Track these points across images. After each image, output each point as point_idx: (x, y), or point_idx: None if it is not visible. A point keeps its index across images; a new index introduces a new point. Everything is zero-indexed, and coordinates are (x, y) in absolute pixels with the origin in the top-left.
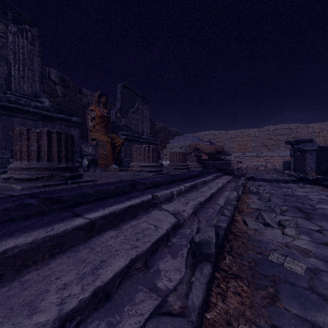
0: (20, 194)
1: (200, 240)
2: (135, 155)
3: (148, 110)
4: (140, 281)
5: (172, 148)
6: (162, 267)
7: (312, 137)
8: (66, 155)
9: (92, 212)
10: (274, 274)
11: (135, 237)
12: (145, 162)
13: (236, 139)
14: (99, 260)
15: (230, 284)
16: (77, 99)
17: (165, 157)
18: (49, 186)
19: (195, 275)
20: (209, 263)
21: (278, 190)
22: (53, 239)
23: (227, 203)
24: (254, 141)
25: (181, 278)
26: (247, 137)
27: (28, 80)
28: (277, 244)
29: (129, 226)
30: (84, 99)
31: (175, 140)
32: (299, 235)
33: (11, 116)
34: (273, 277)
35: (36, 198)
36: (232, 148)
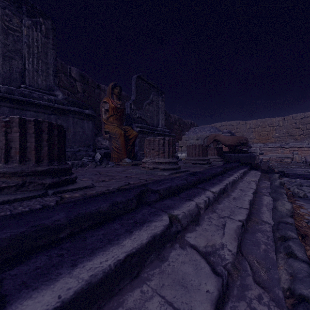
0: None
1: None
2: (147, 149)
3: (163, 102)
4: None
5: (188, 140)
6: None
7: None
8: (50, 152)
9: (38, 290)
10: None
11: None
12: (160, 157)
13: (255, 129)
14: None
15: None
16: (96, 95)
17: (181, 149)
18: (15, 201)
19: None
20: None
21: None
22: None
23: (279, 220)
24: (277, 130)
25: None
26: (269, 126)
27: (42, 73)
28: None
29: None
30: (102, 94)
31: (191, 131)
32: None
33: (23, 109)
34: None
35: None
36: (251, 139)
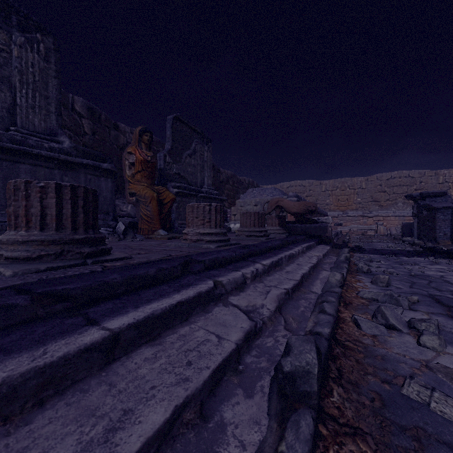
0: (4, 286)
1: (293, 369)
2: (190, 218)
3: (210, 153)
4: (190, 449)
5: (244, 206)
6: (229, 416)
7: (444, 188)
8: (85, 220)
9: (117, 317)
10: (417, 424)
11: (185, 358)
12: (205, 227)
13: (333, 192)
14: (121, 410)
15: (346, 448)
16: (112, 138)
17: (234, 218)
18: (58, 269)
19: (286, 438)
20: (308, 409)
21: (399, 267)
22: (43, 372)
23: (327, 290)
24: (359, 194)
25: (261, 440)
26: (350, 189)
27: (40, 111)
28: (411, 363)
29: (177, 337)
30: (121, 137)
31: (247, 194)
32: (444, 347)
33: (15, 162)
34: (416, 430)
35: (27, 293)
36: (328, 205)
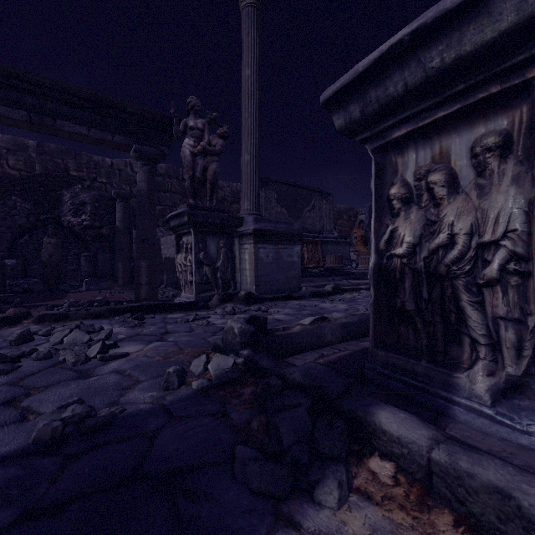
0: None
1: None
2: None
3: None
4: None
5: None
6: None
7: None
8: None
9: None
10: None
11: None
12: None
13: None
14: None
15: None
16: None
17: None
18: None
19: None
20: None
21: None
22: None
23: None
24: None
25: None
26: None
27: (329, 224)
28: None
29: None
30: None
31: None
32: None
33: (327, 244)
34: None
35: None
36: None
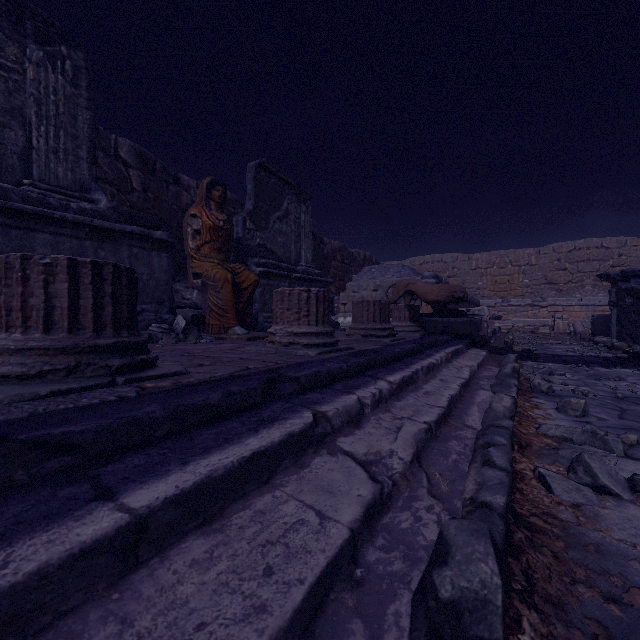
0: None
1: (457, 596)
2: (278, 310)
3: (310, 215)
4: None
5: (359, 291)
6: None
7: None
8: (115, 315)
9: (148, 483)
10: None
11: (262, 559)
12: (301, 324)
13: (488, 271)
14: None
15: None
16: (170, 196)
17: (344, 309)
18: (68, 393)
19: None
20: None
21: (596, 384)
22: None
23: (491, 423)
24: (527, 274)
25: None
26: (513, 265)
27: (66, 156)
28: None
29: (250, 515)
30: (183, 195)
31: (363, 274)
32: None
33: (29, 229)
34: None
35: None
36: (480, 289)
